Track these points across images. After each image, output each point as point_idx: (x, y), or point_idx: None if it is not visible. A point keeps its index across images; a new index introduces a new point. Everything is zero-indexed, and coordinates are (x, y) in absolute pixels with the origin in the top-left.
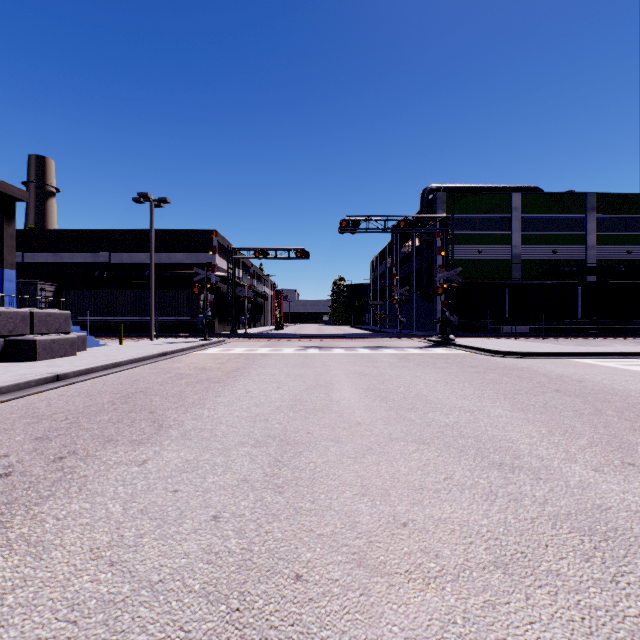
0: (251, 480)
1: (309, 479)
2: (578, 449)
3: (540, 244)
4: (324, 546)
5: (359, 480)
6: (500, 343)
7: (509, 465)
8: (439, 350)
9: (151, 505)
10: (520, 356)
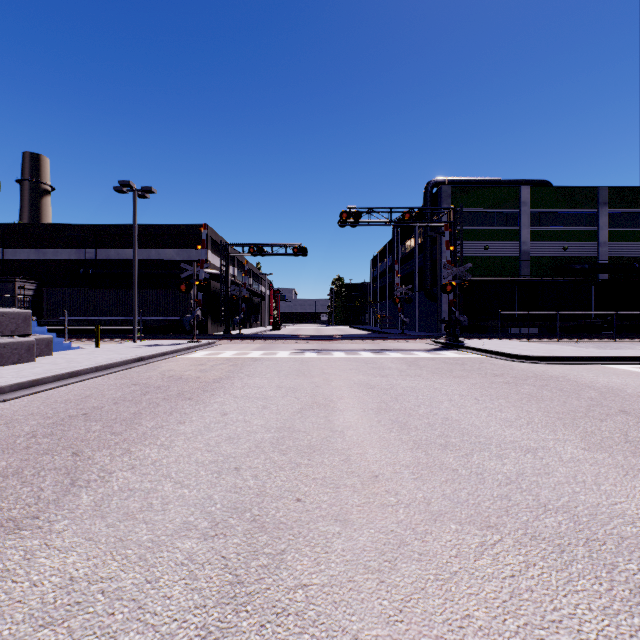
0: None
1: None
2: None
3: (550, 240)
4: None
5: None
6: (516, 345)
7: None
8: (450, 353)
9: None
10: (546, 361)
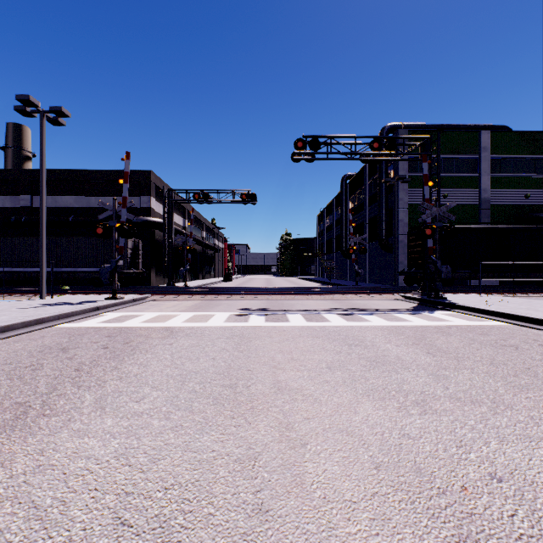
0: None
1: None
2: None
3: (511, 188)
4: None
5: None
6: (525, 304)
7: None
8: (450, 318)
9: None
10: None
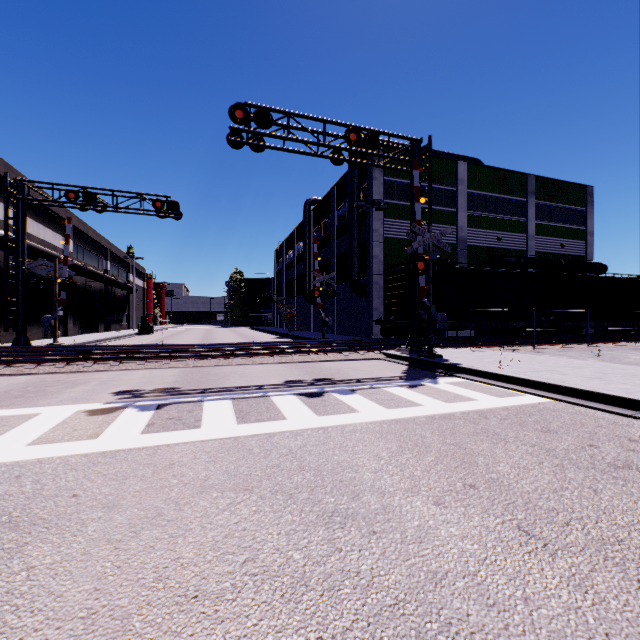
0: None
1: None
2: None
3: (485, 228)
4: None
5: None
6: (537, 363)
7: None
8: (468, 392)
9: None
10: None
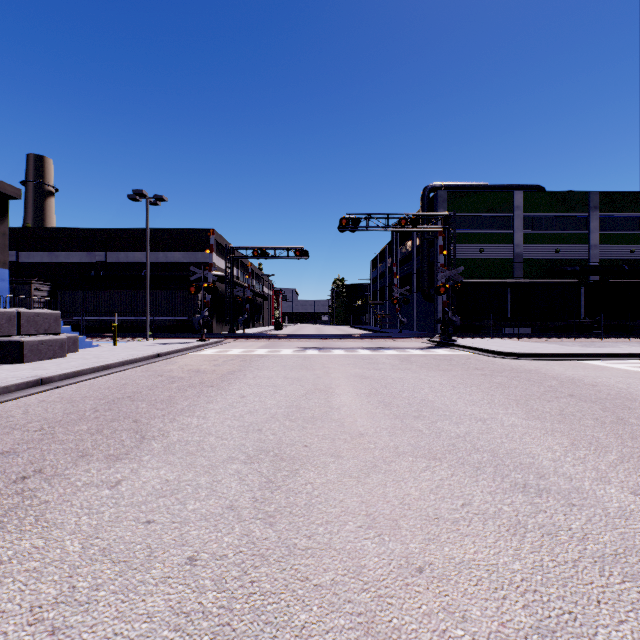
0: (238, 507)
1: (305, 506)
2: (609, 466)
3: (542, 243)
4: (322, 603)
5: (363, 507)
6: (504, 344)
7: (534, 487)
8: (441, 351)
9: (116, 542)
10: (526, 357)
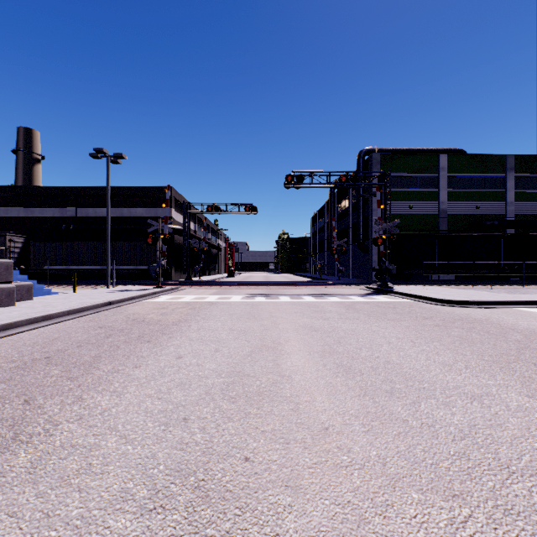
0: None
1: None
2: None
3: (465, 200)
4: None
5: None
6: (438, 291)
7: None
8: (382, 298)
9: None
10: (467, 305)
